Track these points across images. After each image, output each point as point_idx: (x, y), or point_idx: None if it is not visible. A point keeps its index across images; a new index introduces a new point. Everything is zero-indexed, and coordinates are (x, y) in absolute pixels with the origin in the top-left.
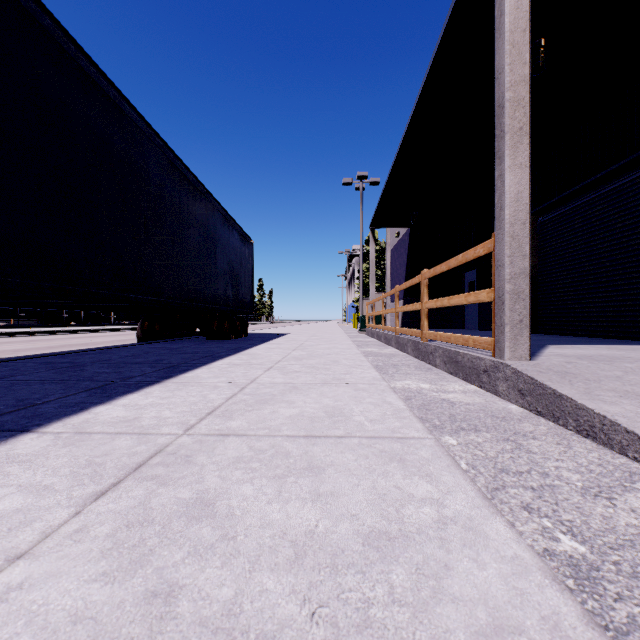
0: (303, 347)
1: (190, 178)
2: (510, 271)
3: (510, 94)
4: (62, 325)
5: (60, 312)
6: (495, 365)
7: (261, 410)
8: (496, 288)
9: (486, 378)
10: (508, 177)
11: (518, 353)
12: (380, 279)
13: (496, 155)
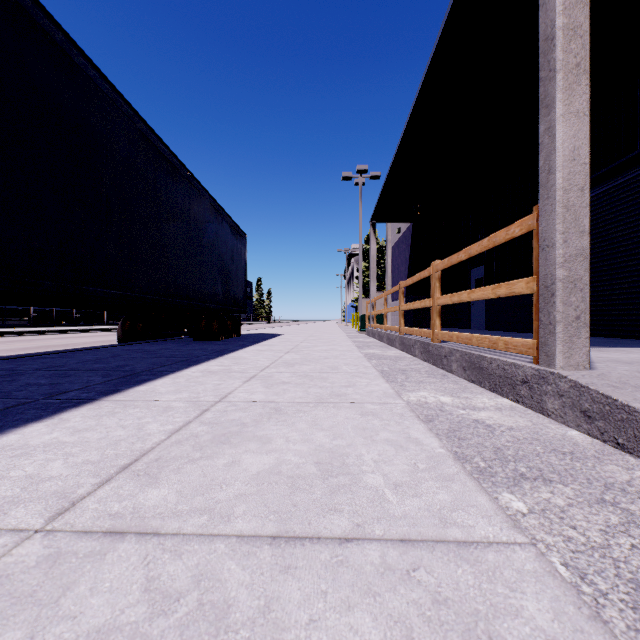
0: (298, 349)
1: (169, 157)
2: (563, 252)
3: (563, 20)
4: (52, 325)
5: (50, 311)
6: (541, 375)
7: (213, 459)
8: (541, 275)
9: (526, 391)
10: (561, 129)
11: (574, 360)
12: (380, 278)
13: (541, 104)
